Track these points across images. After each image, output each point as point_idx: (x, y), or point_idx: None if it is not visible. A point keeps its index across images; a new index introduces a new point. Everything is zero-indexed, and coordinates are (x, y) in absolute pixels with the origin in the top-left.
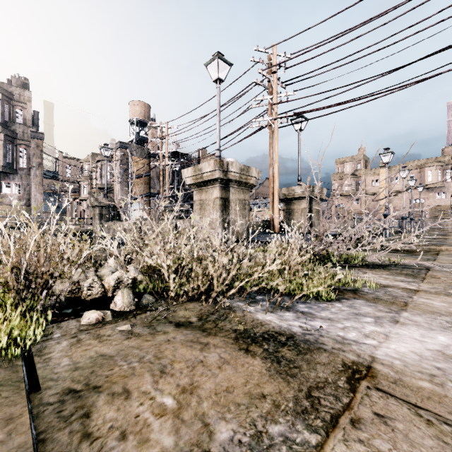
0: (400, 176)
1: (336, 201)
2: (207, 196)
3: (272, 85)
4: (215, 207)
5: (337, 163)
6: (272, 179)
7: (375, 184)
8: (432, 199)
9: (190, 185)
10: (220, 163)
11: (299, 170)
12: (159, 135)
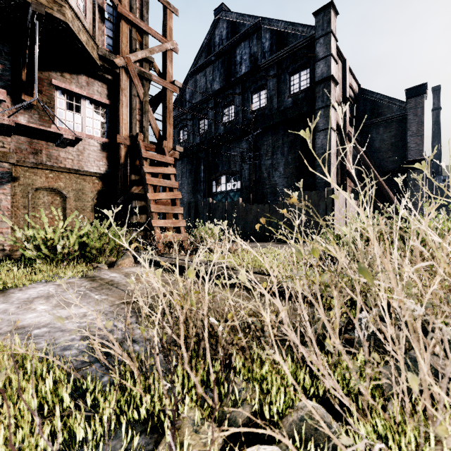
0: None
1: None
2: None
3: None
4: None
5: None
6: None
7: None
8: None
9: None
10: None
11: None
12: None
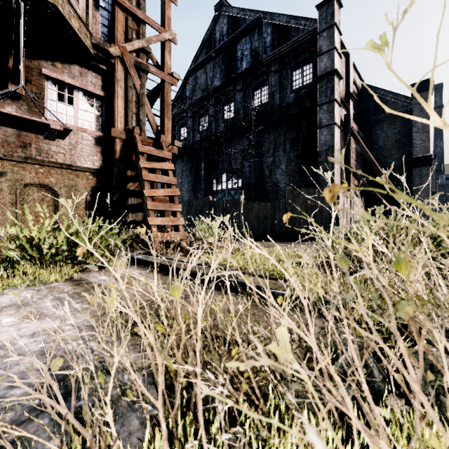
0: None
1: None
2: None
3: None
4: None
5: None
6: None
7: None
8: None
9: None
10: None
11: None
12: None
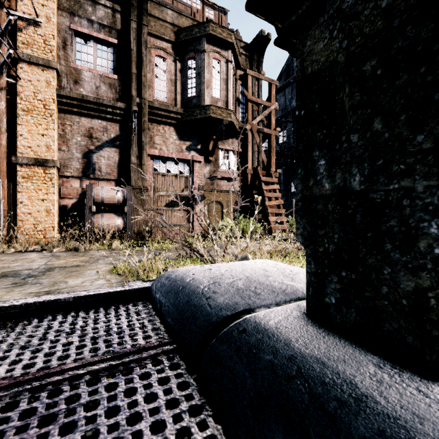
0: None
1: None
2: None
3: None
4: None
5: None
6: None
7: None
8: None
9: None
10: None
11: None
12: None
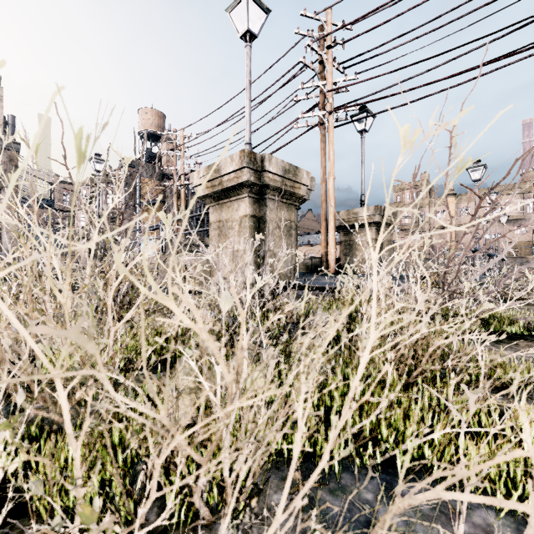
0: (471, 207)
1: (394, 237)
2: (230, 214)
3: (326, 65)
4: (242, 231)
5: (395, 190)
6: (325, 200)
7: (441, 216)
8: (510, 234)
9: (203, 198)
10: (251, 156)
11: (363, 187)
12: (172, 146)
